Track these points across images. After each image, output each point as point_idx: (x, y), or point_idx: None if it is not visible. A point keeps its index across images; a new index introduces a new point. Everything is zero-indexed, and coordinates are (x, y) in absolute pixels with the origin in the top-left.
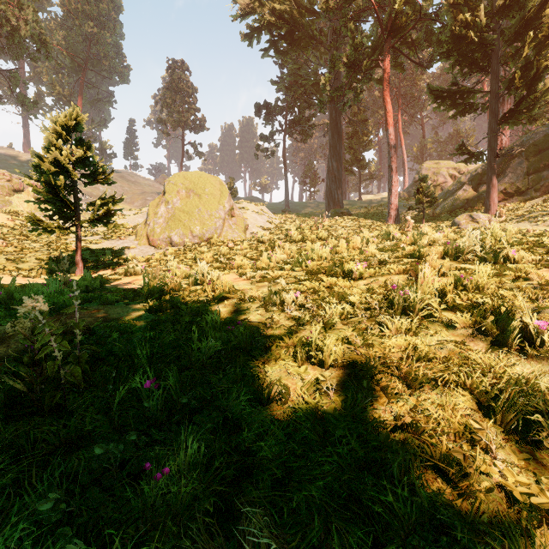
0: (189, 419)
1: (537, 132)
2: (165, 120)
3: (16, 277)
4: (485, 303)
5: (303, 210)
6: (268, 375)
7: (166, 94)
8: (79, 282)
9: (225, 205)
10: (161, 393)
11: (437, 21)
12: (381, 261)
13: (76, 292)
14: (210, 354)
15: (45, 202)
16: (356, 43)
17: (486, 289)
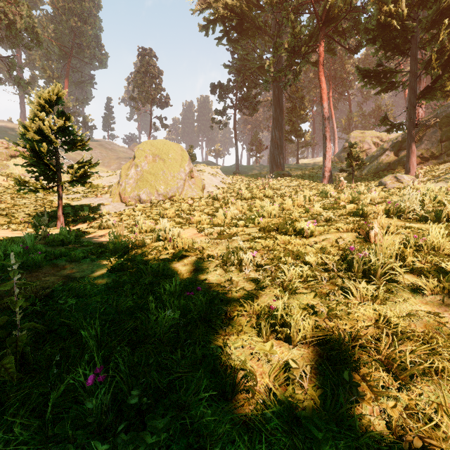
0: (140, 419)
1: (449, 106)
2: (136, 98)
3: (6, 230)
4: (449, 266)
5: (250, 172)
6: (230, 352)
7: (137, 76)
8: (55, 236)
9: (185, 168)
10: (107, 389)
11: (365, 12)
12: (327, 218)
13: (15, 265)
14: (167, 328)
15: (31, 165)
16: (296, 31)
17: (442, 250)
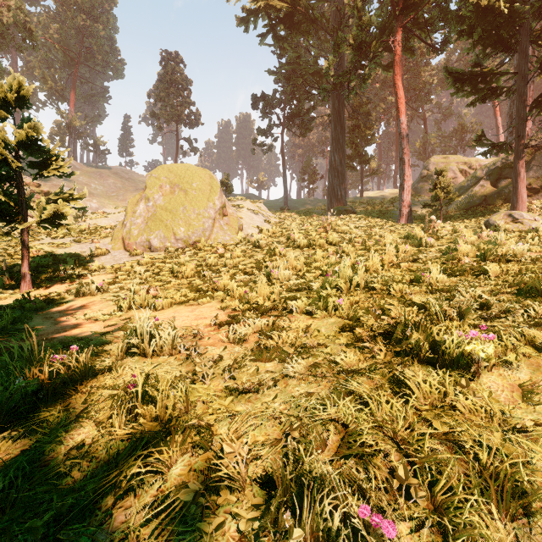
0: None
1: None
2: (158, 114)
3: None
4: None
5: (302, 208)
6: None
7: (160, 87)
8: None
9: (215, 202)
10: None
11: None
12: (478, 304)
13: None
14: None
15: None
16: (363, 22)
17: None
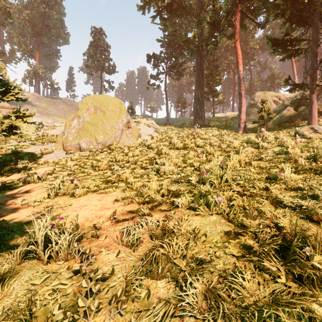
0: None
1: None
2: (89, 66)
3: None
4: None
5: (177, 123)
6: None
7: (90, 49)
8: None
9: (123, 119)
10: None
11: None
12: None
13: None
14: None
15: None
16: (216, 8)
17: None
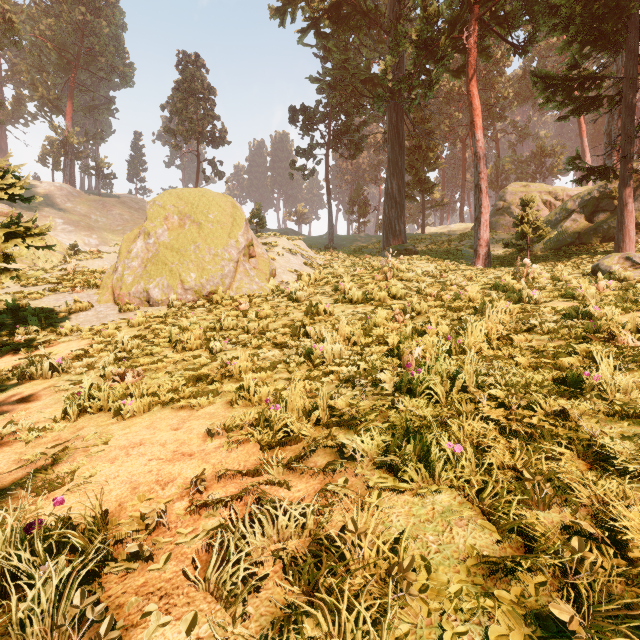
0: None
1: None
2: (174, 130)
3: None
4: None
5: (351, 246)
6: None
7: (176, 97)
8: None
9: (238, 239)
10: None
11: None
12: None
13: None
14: None
15: None
16: (430, 12)
17: None
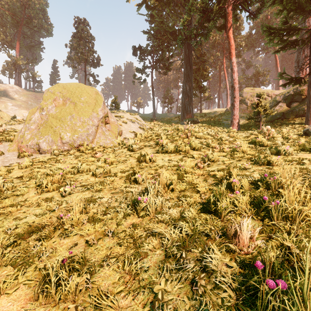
0: None
1: None
2: (72, 57)
3: None
4: None
5: (164, 119)
6: None
7: (73, 40)
8: None
9: (98, 112)
10: None
11: None
12: None
13: None
14: None
15: None
16: None
17: None
